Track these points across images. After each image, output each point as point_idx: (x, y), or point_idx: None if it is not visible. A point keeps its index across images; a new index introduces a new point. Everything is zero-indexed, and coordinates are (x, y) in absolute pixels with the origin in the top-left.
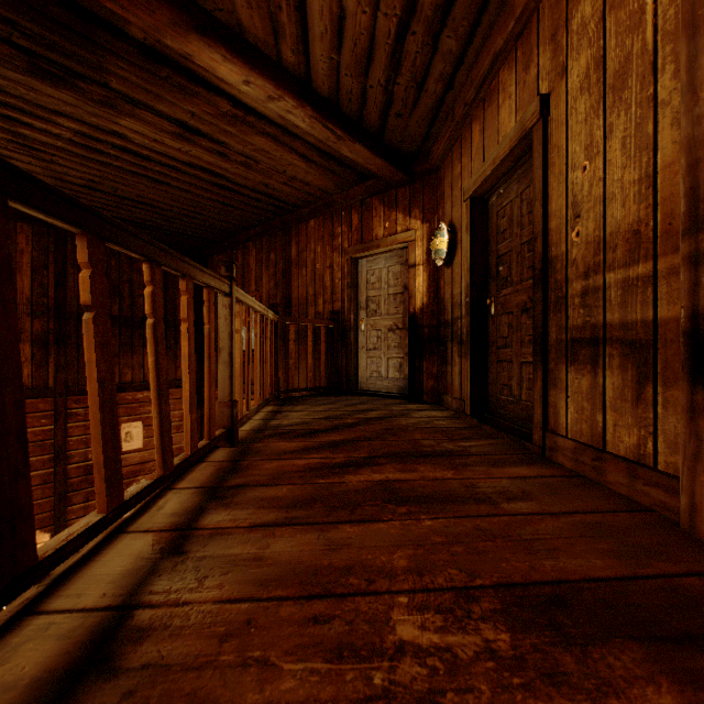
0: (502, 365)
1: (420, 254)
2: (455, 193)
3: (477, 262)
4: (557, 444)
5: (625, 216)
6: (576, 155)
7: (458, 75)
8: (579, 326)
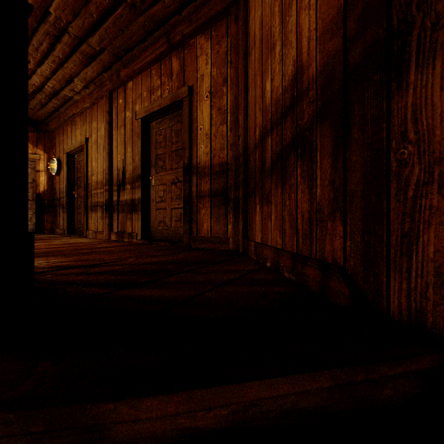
0: (79, 215)
1: (43, 166)
2: (61, 147)
3: (70, 177)
4: (89, 233)
5: (101, 178)
6: (94, 159)
7: (61, 109)
8: (94, 202)
